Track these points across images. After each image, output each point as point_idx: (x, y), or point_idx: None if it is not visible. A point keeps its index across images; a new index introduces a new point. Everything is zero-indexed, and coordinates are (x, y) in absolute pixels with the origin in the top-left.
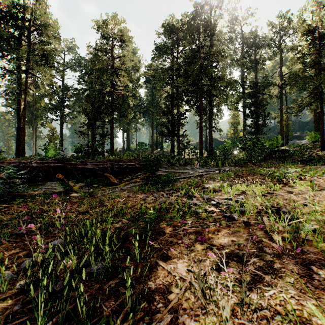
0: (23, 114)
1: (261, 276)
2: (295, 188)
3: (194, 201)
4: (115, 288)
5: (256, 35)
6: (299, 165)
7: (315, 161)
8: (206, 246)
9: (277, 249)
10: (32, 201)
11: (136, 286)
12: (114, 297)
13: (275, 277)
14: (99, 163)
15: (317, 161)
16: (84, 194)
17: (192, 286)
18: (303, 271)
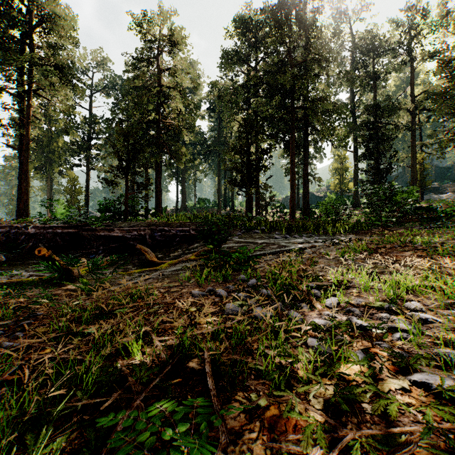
0: (25, 154)
1: None
2: None
3: (305, 313)
4: None
5: (374, 36)
6: None
7: None
8: None
9: None
10: None
11: None
12: None
13: None
14: (132, 229)
15: None
16: (86, 286)
17: None
18: None
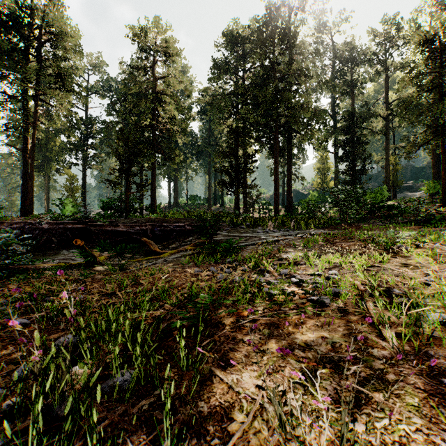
0: (30, 156)
1: (368, 394)
2: (409, 259)
3: (267, 278)
4: (148, 412)
5: (352, 48)
6: (413, 227)
7: (435, 221)
8: (285, 346)
9: (397, 358)
10: (39, 278)
11: (181, 409)
12: (145, 427)
13: (389, 395)
14: (135, 224)
15: (438, 221)
16: (112, 267)
17: (265, 411)
18: (431, 387)
